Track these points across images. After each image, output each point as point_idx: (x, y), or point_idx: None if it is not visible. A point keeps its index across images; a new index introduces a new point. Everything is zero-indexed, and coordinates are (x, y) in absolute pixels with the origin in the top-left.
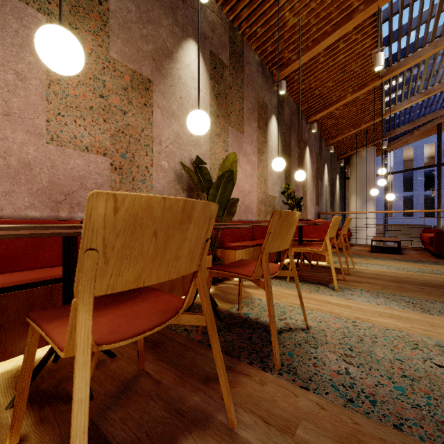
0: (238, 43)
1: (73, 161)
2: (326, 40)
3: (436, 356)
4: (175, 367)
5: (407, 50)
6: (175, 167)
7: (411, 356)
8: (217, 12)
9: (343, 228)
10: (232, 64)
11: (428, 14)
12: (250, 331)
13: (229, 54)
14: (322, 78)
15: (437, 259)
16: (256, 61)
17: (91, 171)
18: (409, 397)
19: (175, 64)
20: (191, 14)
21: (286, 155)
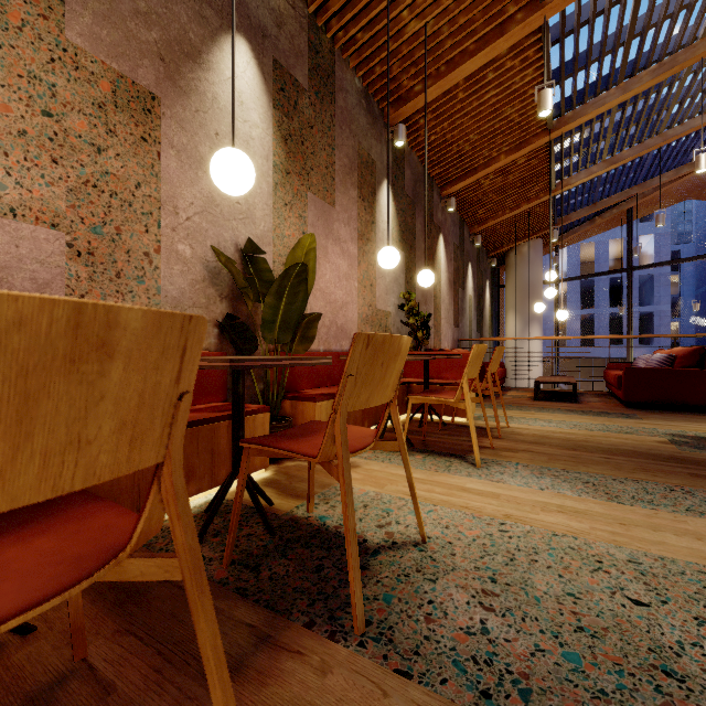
0: (326, 53)
1: None
2: (467, 64)
3: (629, 582)
4: (155, 647)
5: (586, 92)
6: (205, 256)
7: (592, 587)
8: None
9: (492, 364)
10: (315, 87)
11: (615, 40)
12: (321, 553)
13: (308, 70)
14: (462, 125)
15: (627, 409)
16: (356, 88)
17: (22, 255)
18: (588, 676)
19: (206, 74)
20: None
21: (407, 245)
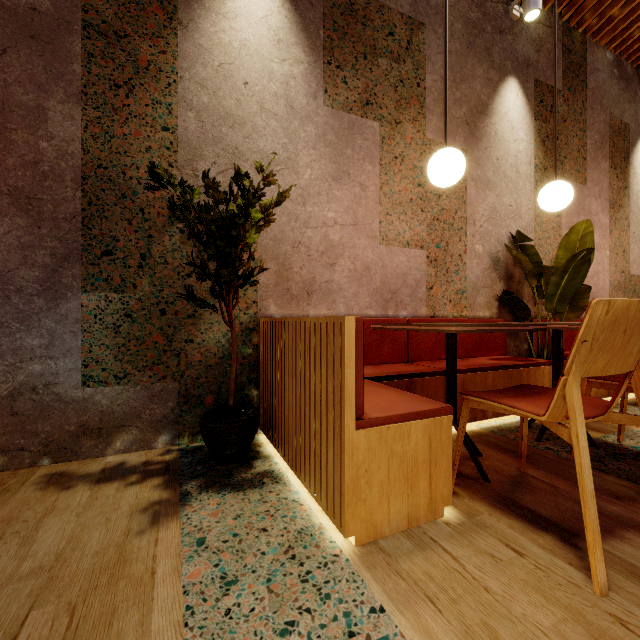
0: (577, 48)
1: (397, 258)
2: None
3: None
4: (563, 478)
5: None
6: (490, 250)
7: None
8: (544, 21)
9: None
10: (567, 84)
11: None
12: None
13: (562, 72)
14: None
15: None
16: (607, 62)
17: (410, 266)
18: None
19: (491, 119)
20: (510, 43)
21: None
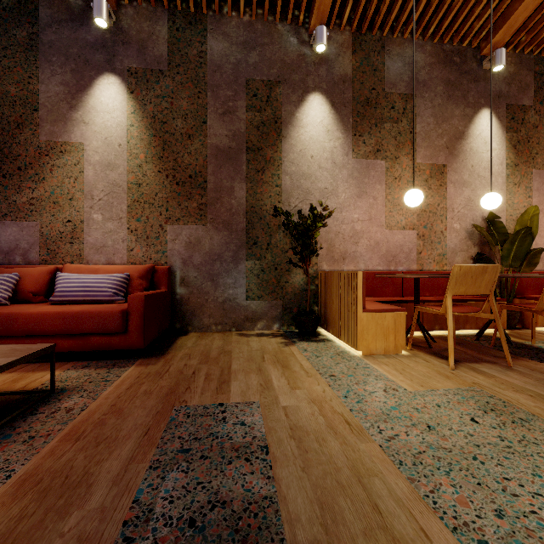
0: None
1: (396, 237)
2: None
3: None
4: (474, 350)
5: None
6: (466, 227)
7: None
8: (515, 60)
9: None
10: (539, 99)
11: None
12: (538, 352)
13: (533, 92)
14: None
15: None
16: None
17: (405, 241)
18: None
19: (466, 140)
20: (483, 86)
21: None
